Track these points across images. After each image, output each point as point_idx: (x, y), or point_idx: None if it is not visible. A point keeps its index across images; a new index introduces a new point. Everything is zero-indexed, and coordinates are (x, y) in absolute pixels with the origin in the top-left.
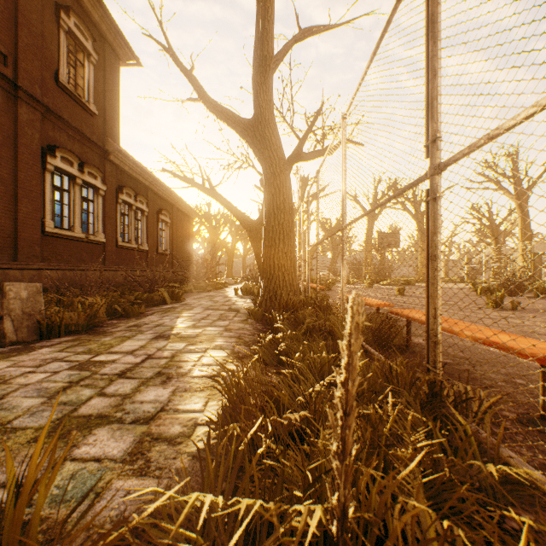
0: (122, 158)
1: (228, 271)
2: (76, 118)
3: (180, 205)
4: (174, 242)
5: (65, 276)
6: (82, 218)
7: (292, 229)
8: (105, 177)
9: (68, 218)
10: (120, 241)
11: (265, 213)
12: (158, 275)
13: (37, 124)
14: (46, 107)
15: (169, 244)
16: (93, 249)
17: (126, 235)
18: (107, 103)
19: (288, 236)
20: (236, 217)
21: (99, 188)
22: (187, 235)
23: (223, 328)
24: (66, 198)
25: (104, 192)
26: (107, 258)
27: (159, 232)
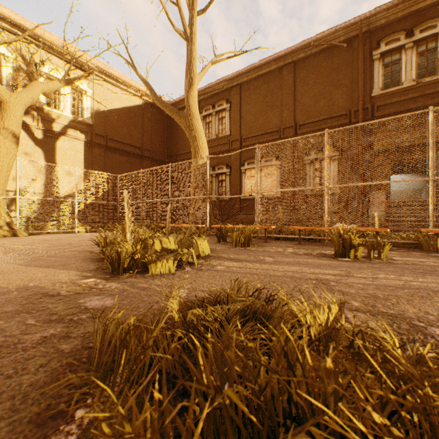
0: None
1: None
2: None
3: None
4: None
5: None
6: None
7: None
8: None
9: None
10: None
11: None
12: None
13: None
14: None
15: None
16: None
17: None
18: None
19: None
20: None
21: None
22: None
23: None
24: None
25: None
26: None
27: None
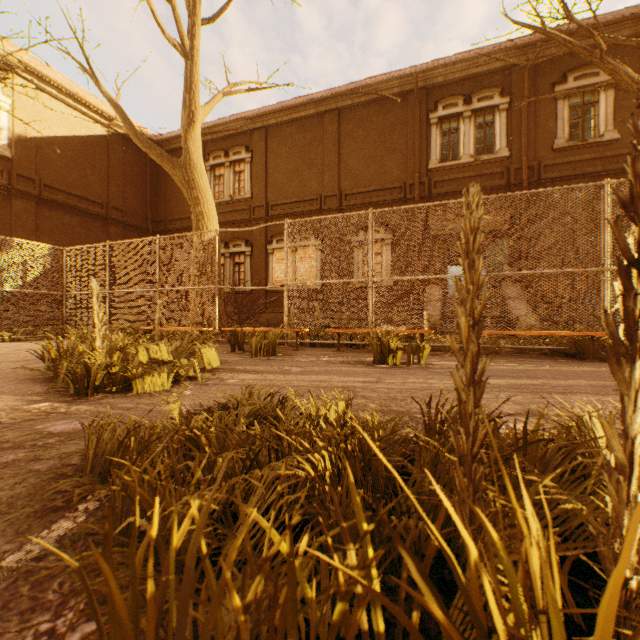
0: None
1: None
2: None
3: None
4: None
5: None
6: None
7: None
8: None
9: None
10: None
11: None
12: None
13: None
14: None
15: None
16: None
17: None
18: None
19: None
20: None
21: None
22: None
23: None
24: None
25: None
26: None
27: None
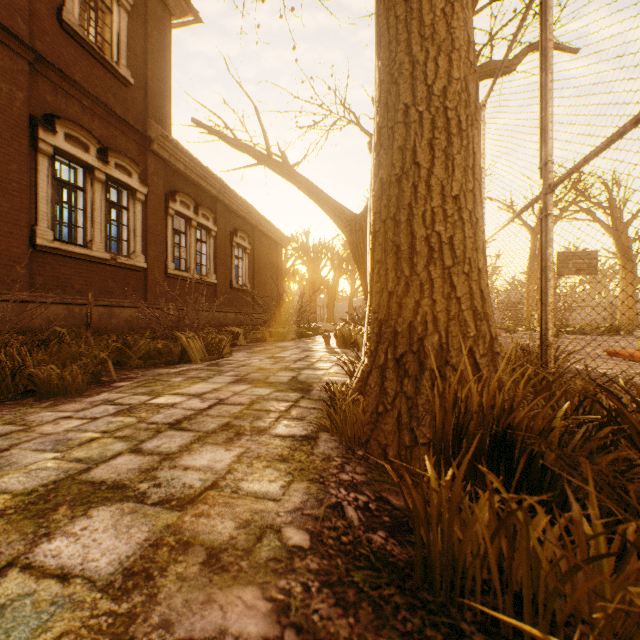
0: (171, 149)
1: (328, 315)
2: (96, 83)
3: (263, 226)
4: (255, 275)
5: (70, 314)
6: (107, 231)
7: (475, 119)
8: (146, 175)
9: (83, 229)
10: (172, 269)
11: (379, 78)
12: (230, 317)
13: (21, 77)
14: (35, 51)
15: (248, 277)
16: (127, 277)
17: (184, 262)
18: (149, 71)
19: (464, 140)
20: (326, 209)
21: (136, 191)
22: (274, 267)
23: (144, 539)
24: (82, 200)
25: (144, 196)
26: (150, 291)
27: (234, 260)
